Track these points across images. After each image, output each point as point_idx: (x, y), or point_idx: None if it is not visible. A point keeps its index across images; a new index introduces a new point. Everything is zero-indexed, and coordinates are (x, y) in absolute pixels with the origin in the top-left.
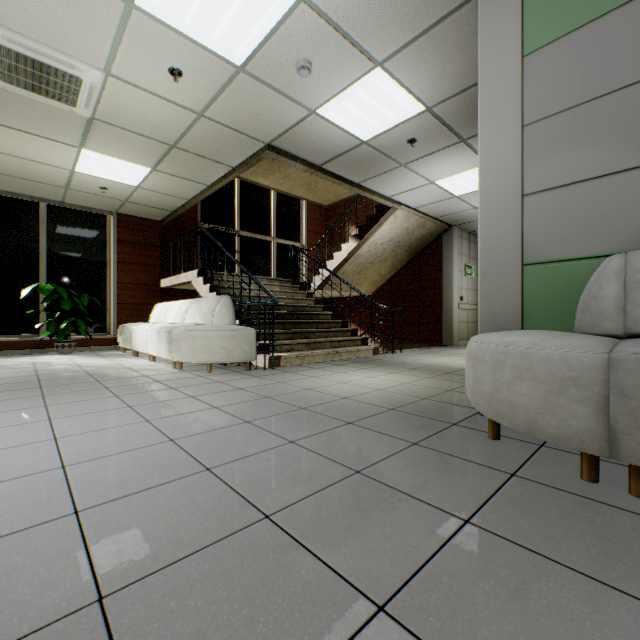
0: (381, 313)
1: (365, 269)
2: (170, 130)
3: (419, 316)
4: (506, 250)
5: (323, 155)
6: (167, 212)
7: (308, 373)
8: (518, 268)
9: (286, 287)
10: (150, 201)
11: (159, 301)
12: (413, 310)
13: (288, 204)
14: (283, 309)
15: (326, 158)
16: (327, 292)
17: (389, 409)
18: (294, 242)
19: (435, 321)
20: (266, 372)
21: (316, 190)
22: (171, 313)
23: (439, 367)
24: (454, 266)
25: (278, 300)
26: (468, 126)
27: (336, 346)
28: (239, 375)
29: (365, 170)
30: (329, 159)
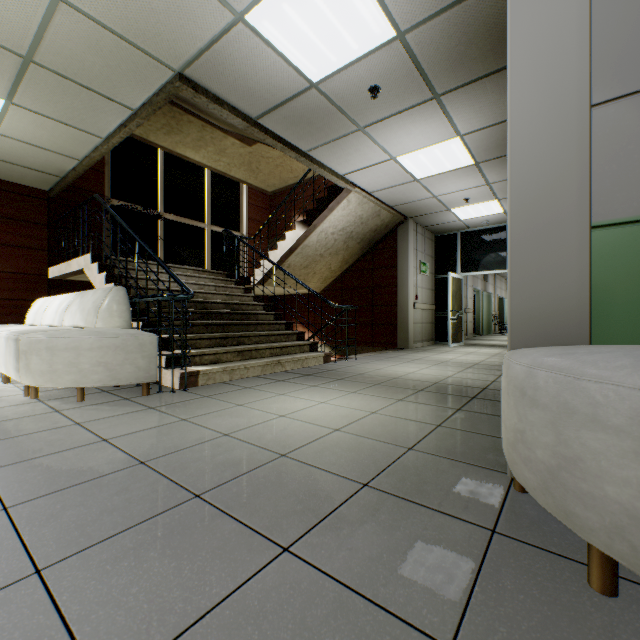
0: (331, 313)
1: (314, 262)
2: (12, 24)
3: (372, 316)
4: (560, 202)
5: (259, 101)
6: (54, 178)
7: (234, 397)
8: (584, 232)
9: (218, 280)
10: (22, 158)
11: (46, 296)
12: (366, 310)
13: (226, 187)
14: (211, 307)
15: (263, 107)
16: (270, 288)
17: (361, 485)
18: (233, 231)
19: (390, 322)
20: (171, 398)
21: (258, 172)
22: (49, 311)
23: (407, 380)
24: (410, 262)
25: (206, 296)
26: (445, 73)
27: (278, 354)
28: (124, 406)
29: (314, 132)
30: (268, 109)
